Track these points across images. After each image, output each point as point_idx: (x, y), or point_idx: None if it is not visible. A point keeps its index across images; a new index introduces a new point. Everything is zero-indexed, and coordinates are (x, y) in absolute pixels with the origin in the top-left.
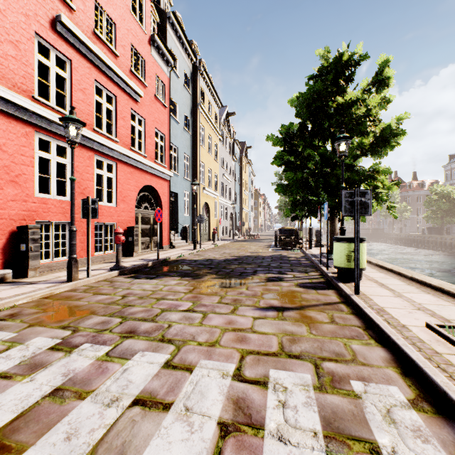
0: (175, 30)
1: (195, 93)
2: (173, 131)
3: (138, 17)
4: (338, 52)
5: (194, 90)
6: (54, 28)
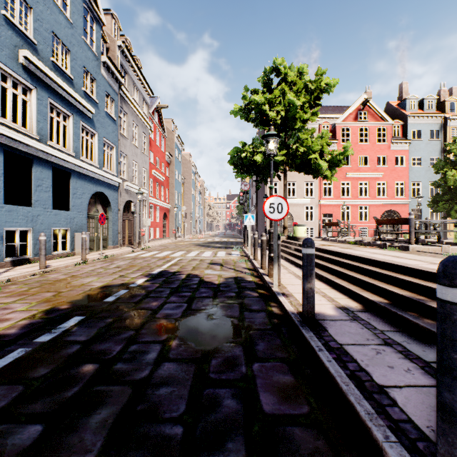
0: (416, 117)
1: (445, 136)
2: (414, 174)
3: (381, 141)
4: (452, 143)
5: (444, 135)
6: (345, 177)
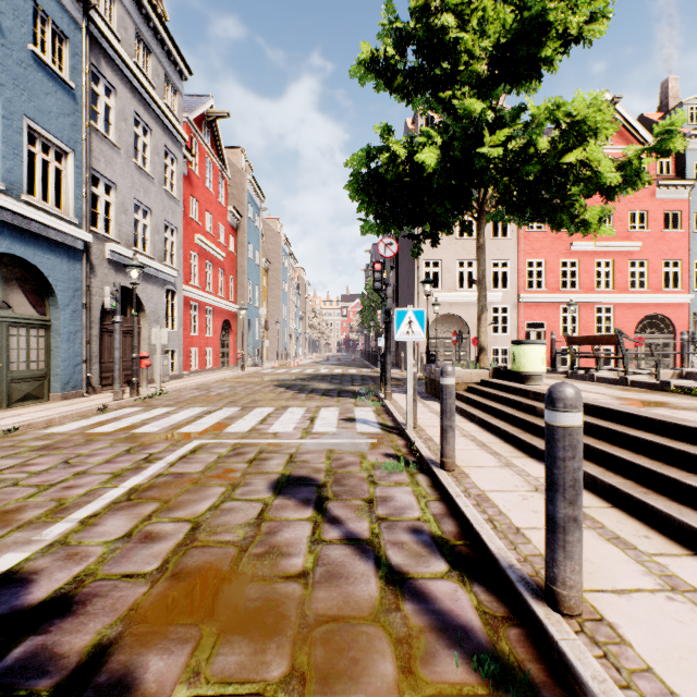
0: None
1: None
2: None
3: None
4: None
5: None
6: (569, 251)
